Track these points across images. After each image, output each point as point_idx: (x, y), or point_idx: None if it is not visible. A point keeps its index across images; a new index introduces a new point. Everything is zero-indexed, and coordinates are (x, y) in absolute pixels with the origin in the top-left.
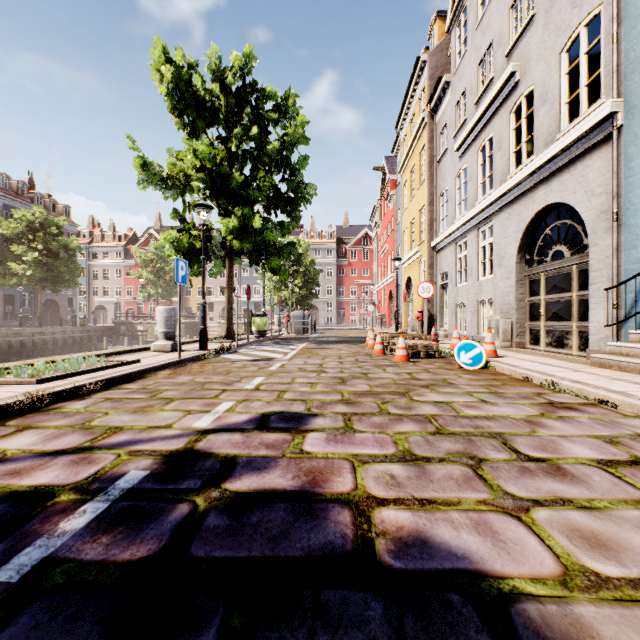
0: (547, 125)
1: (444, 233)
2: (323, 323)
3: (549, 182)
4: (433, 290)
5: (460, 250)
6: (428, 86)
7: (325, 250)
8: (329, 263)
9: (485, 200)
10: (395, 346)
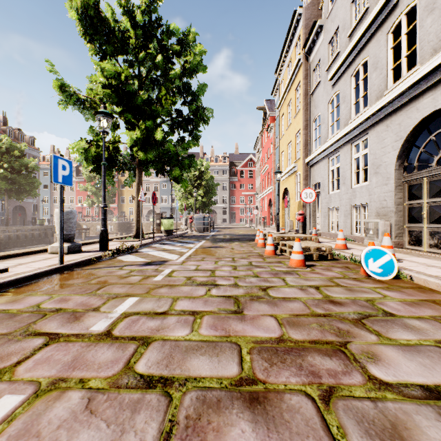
0: (436, 32)
1: (318, 150)
2: (220, 223)
3: (439, 87)
4: (315, 195)
5: (332, 164)
6: (303, 34)
7: (221, 170)
8: (224, 180)
9: (361, 116)
10: (285, 247)
